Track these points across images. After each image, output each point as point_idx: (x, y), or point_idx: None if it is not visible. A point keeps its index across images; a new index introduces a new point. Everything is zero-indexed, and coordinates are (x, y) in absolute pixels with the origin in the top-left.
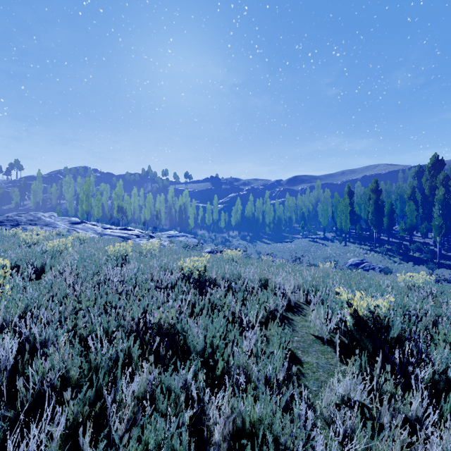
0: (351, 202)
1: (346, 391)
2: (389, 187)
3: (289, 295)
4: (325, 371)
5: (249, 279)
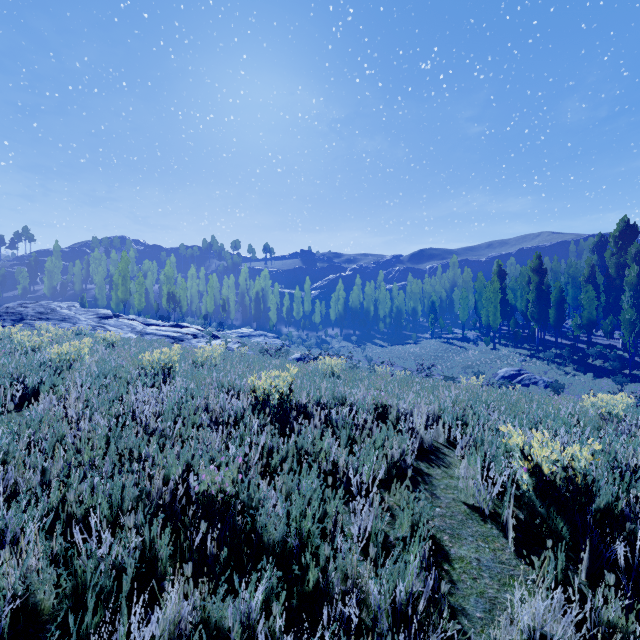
0: (502, 287)
1: (538, 624)
2: (556, 265)
3: (423, 433)
4: (493, 577)
5: (359, 405)
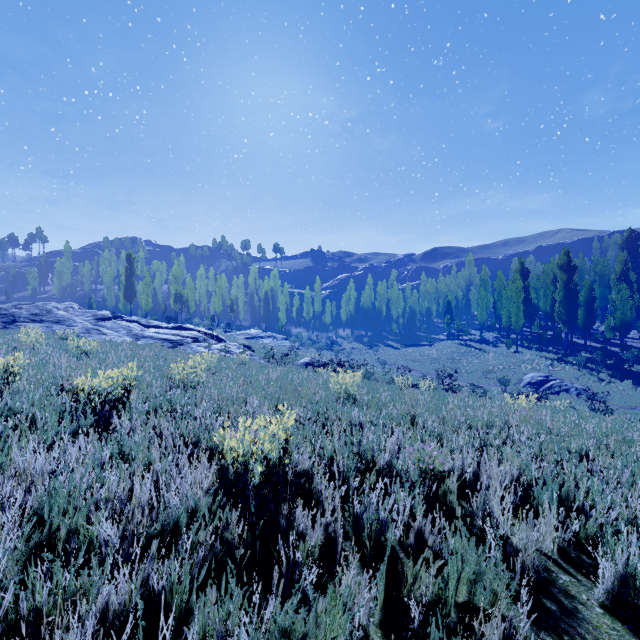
0: (525, 286)
1: None
2: (581, 262)
3: (519, 541)
4: None
5: (394, 468)
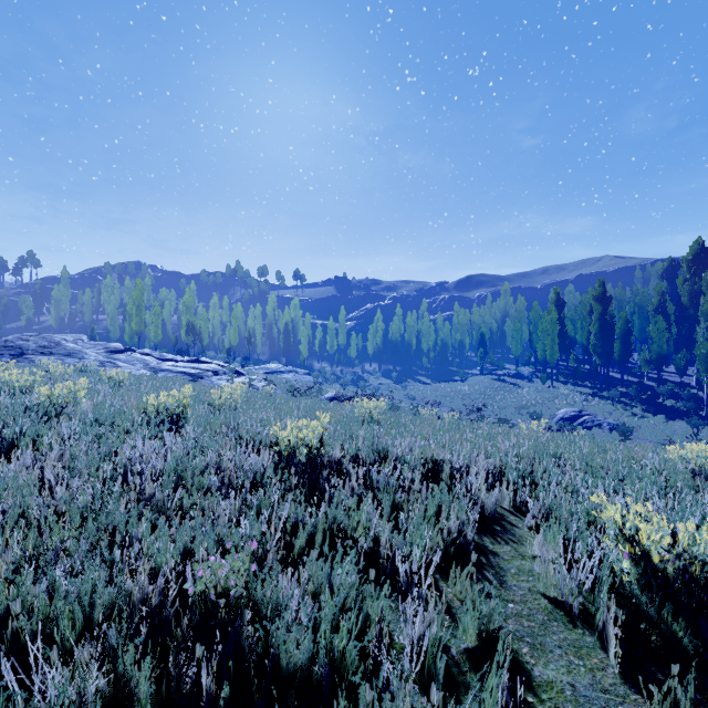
0: (560, 317)
1: None
2: (621, 292)
3: (483, 496)
4: None
5: (404, 460)
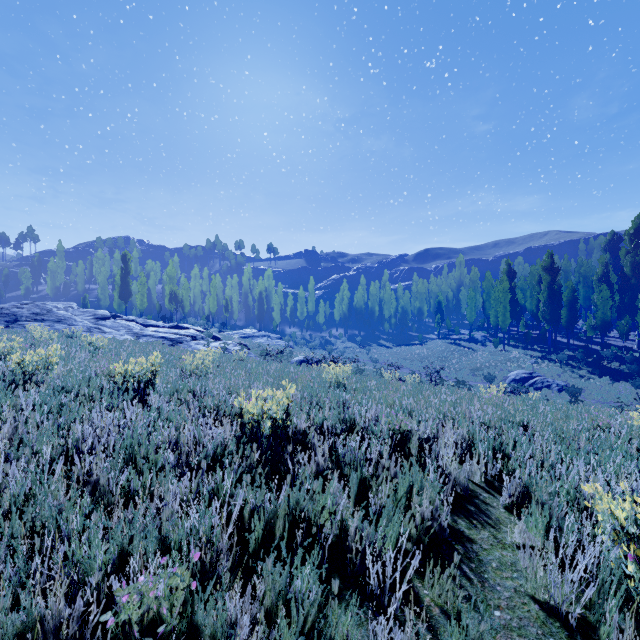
0: (511, 286)
1: None
2: (567, 264)
3: (455, 472)
4: None
5: (371, 430)
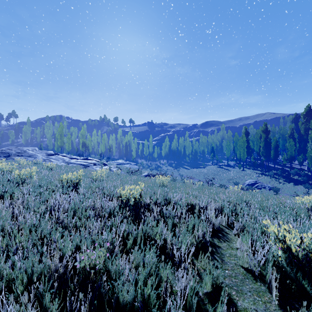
0: (247, 139)
1: None
2: (274, 128)
3: (214, 220)
4: None
5: (178, 203)
